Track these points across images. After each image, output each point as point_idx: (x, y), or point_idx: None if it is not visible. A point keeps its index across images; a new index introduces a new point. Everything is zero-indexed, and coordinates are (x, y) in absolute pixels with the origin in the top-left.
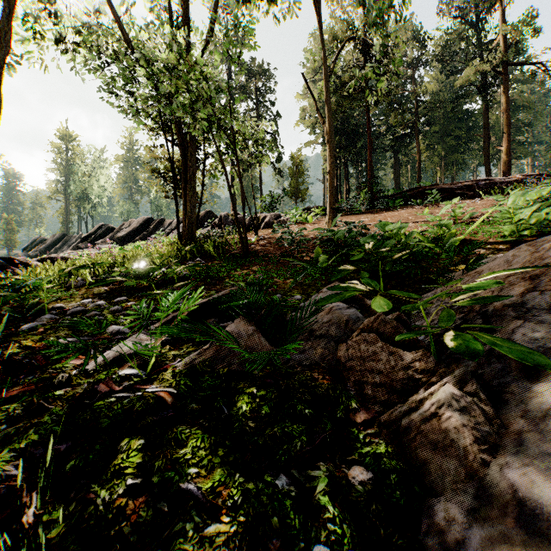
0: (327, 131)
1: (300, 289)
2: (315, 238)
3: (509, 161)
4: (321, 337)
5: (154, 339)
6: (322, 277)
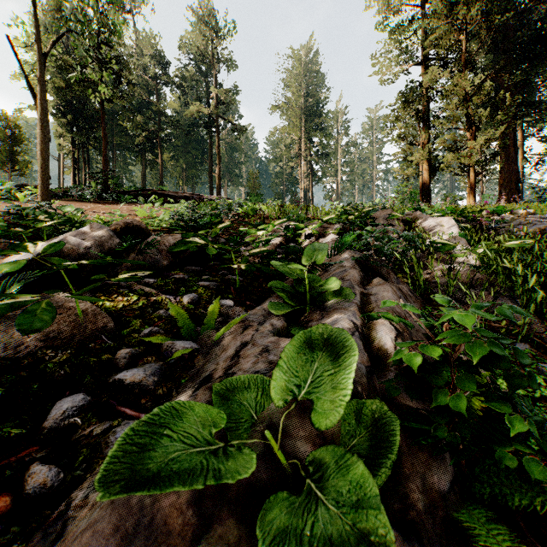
0: (40, 111)
1: None
2: None
3: (220, 185)
4: None
5: None
6: None
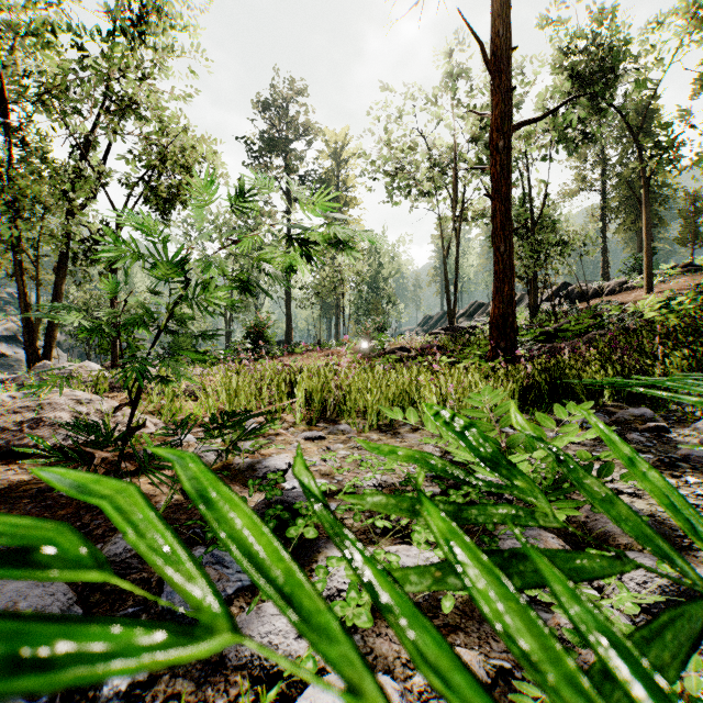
0: (644, 223)
1: None
2: None
3: None
4: None
5: None
6: None
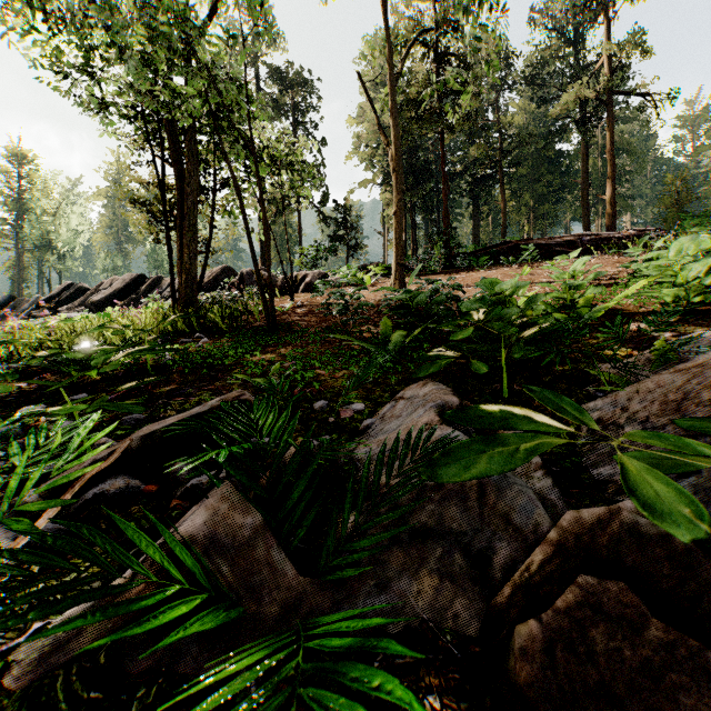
0: (392, 156)
1: (360, 390)
2: (377, 304)
3: (614, 214)
4: (427, 534)
5: (9, 538)
6: (397, 368)
